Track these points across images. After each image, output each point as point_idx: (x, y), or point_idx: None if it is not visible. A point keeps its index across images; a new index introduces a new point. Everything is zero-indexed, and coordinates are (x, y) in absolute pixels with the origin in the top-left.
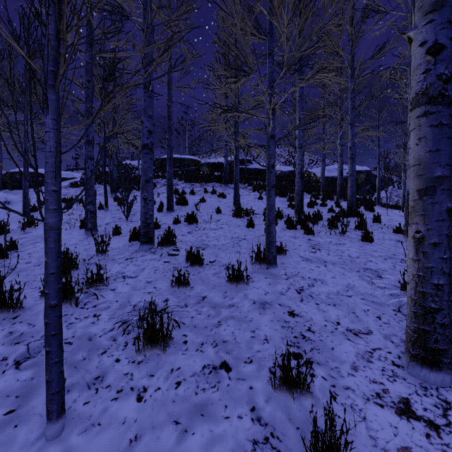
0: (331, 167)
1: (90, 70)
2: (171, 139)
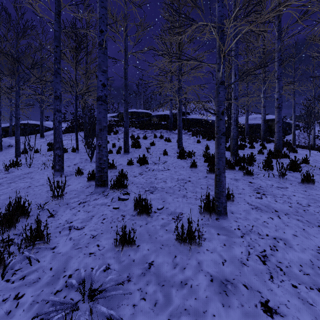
0: (251, 116)
1: (58, 37)
2: (127, 95)
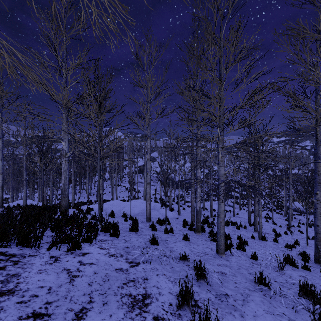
0: None
1: None
2: None
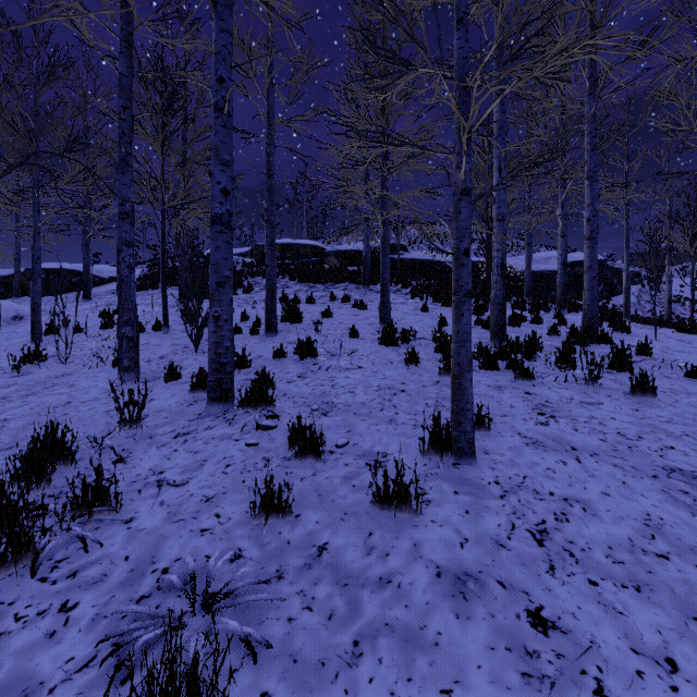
0: (538, 255)
1: (127, 89)
2: (272, 210)
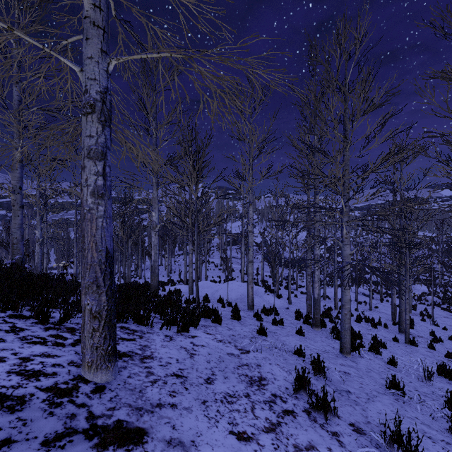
0: None
1: None
2: None
